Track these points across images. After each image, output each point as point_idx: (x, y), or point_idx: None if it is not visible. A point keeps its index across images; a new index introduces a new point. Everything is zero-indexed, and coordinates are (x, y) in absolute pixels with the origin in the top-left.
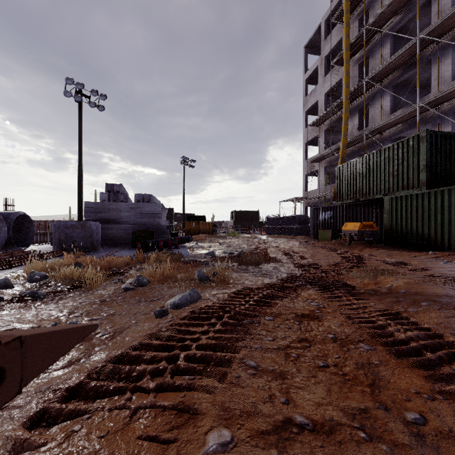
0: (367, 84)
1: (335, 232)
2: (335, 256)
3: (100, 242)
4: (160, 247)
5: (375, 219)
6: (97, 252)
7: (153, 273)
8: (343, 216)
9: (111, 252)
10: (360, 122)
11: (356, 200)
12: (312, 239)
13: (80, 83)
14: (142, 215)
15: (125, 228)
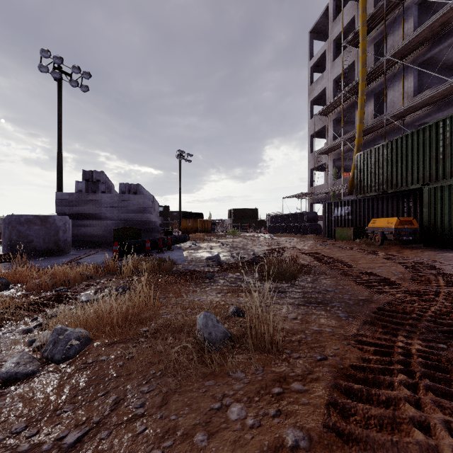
0: (386, 63)
1: (356, 230)
2: (384, 261)
3: (70, 242)
4: (146, 249)
5: (407, 214)
6: (64, 255)
7: (103, 314)
8: (364, 211)
9: (81, 255)
10: (375, 108)
11: (383, 192)
12: (325, 238)
13: (59, 57)
14: (128, 210)
15: (107, 225)
